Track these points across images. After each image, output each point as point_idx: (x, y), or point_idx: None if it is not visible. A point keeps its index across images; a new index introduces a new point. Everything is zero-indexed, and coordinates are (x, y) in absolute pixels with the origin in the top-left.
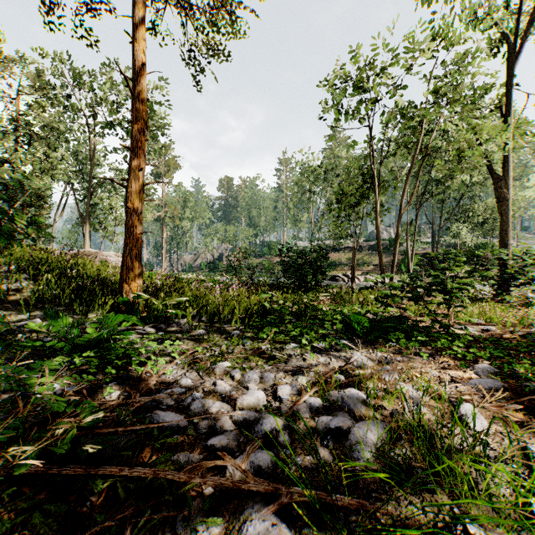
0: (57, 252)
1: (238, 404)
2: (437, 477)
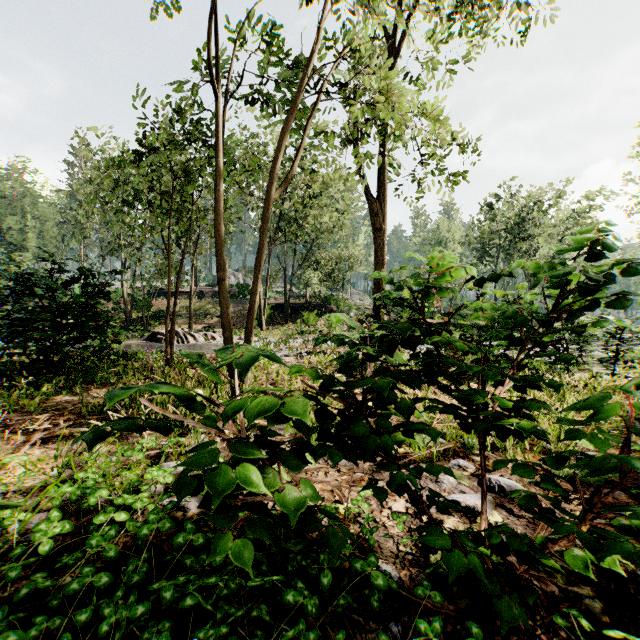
0: None
1: None
2: None
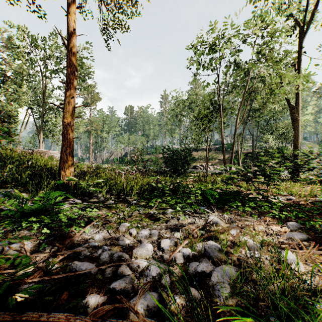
0: (19, 150)
1: (134, 254)
2: (275, 310)
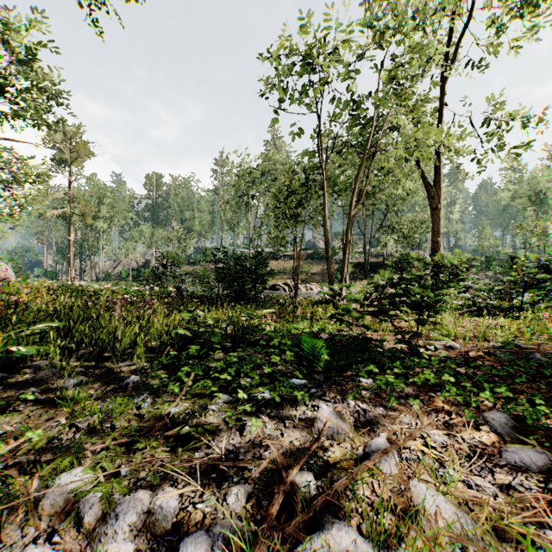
0: None
1: None
2: None
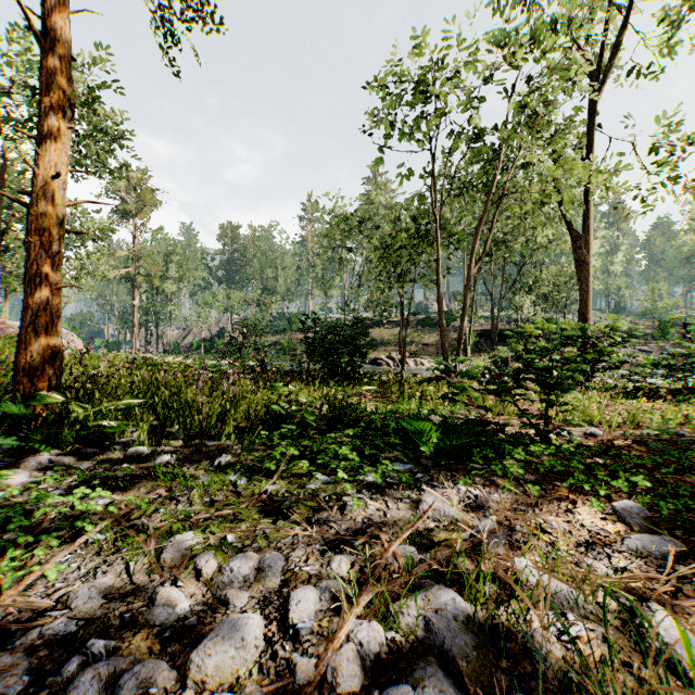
0: None
1: (193, 670)
2: None
